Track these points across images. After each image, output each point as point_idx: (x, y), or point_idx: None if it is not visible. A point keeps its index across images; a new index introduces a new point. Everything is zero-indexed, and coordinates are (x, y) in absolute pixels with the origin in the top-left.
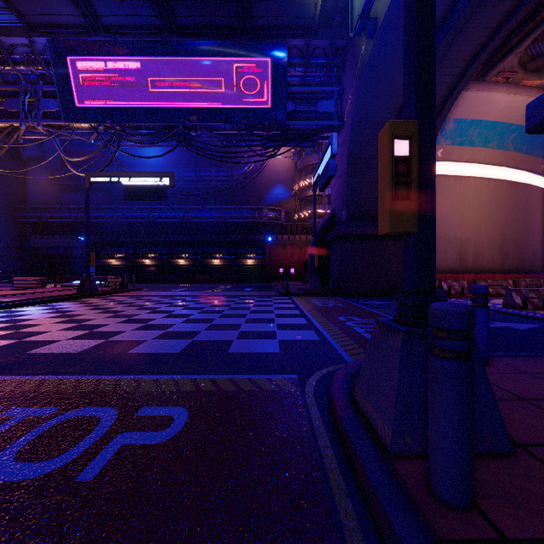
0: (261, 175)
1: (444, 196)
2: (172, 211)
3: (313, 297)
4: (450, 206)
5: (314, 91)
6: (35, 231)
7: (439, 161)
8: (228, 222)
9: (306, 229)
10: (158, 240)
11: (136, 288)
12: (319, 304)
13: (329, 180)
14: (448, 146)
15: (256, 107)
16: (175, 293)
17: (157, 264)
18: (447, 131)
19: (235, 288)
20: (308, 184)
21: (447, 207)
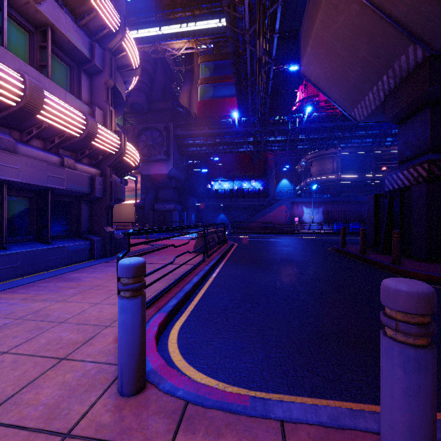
0: None
1: None
2: None
3: None
4: None
5: None
6: None
7: None
8: None
9: None
10: None
11: None
12: None
13: None
14: None
15: None
16: None
17: None
18: None
19: None
20: None
21: None
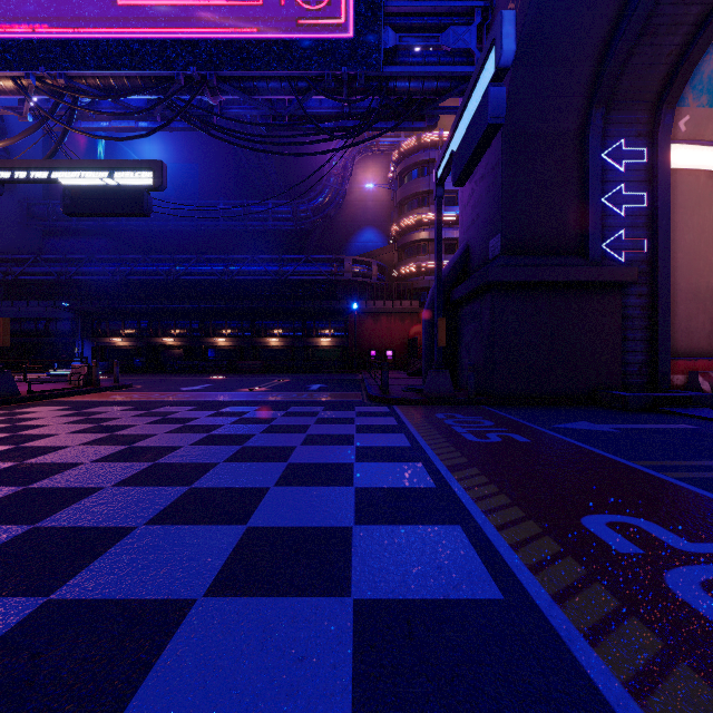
0: (342, 213)
1: (687, 211)
2: (205, 263)
3: (437, 406)
4: (699, 229)
5: (435, 9)
6: (1, 295)
7: (680, 140)
8: (291, 280)
9: (410, 291)
10: (183, 307)
11: (115, 385)
12: (465, 435)
13: (484, 145)
14: (701, 109)
15: (324, 37)
16: (174, 396)
17: (185, 345)
18: (704, 75)
19: (293, 384)
20: (413, 224)
21: (693, 232)
